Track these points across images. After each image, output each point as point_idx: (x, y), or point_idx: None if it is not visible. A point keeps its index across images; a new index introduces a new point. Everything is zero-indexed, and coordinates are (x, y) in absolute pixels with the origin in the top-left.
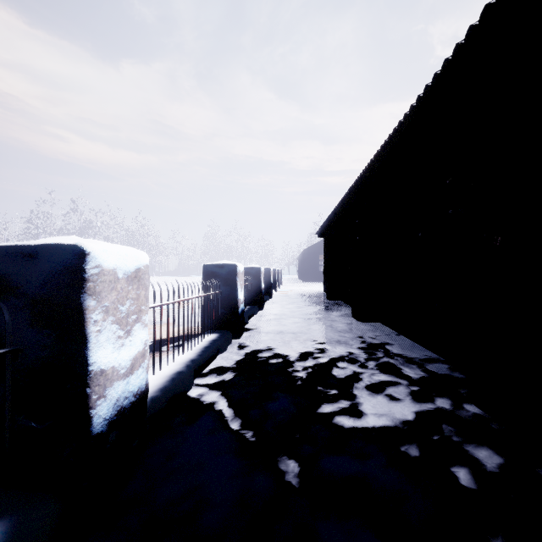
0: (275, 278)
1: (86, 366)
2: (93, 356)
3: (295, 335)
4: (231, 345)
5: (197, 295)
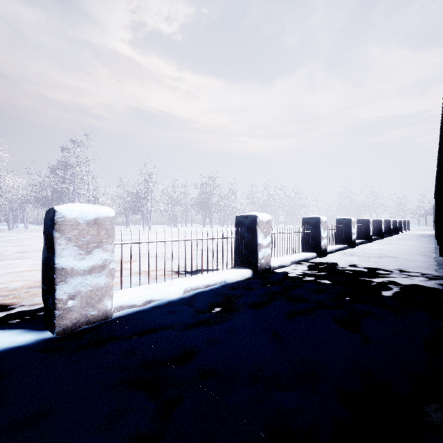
0: (401, 225)
1: (370, 229)
2: (370, 229)
3: (402, 240)
4: (380, 240)
5: (373, 226)
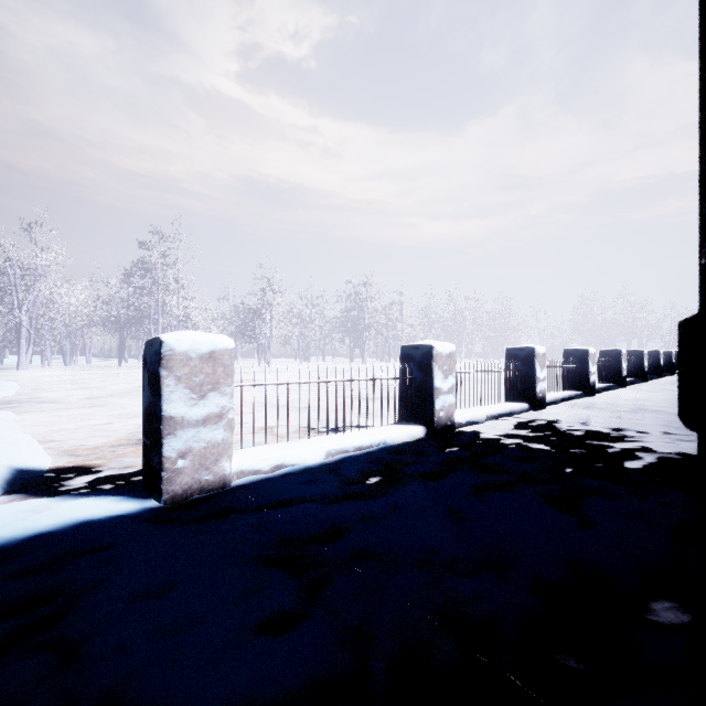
0: None
1: (621, 367)
2: (622, 365)
3: None
4: (641, 384)
5: (628, 361)
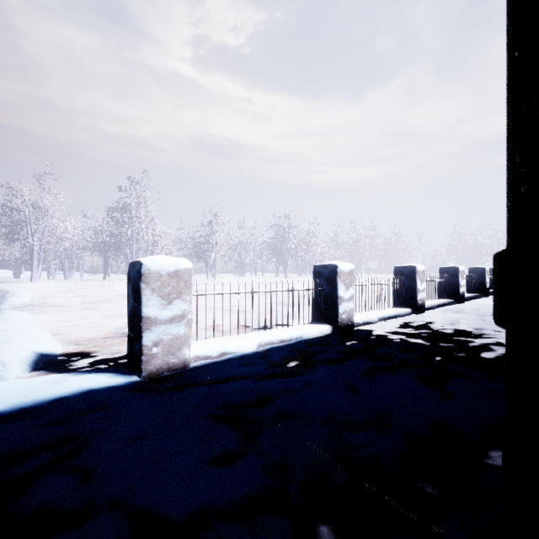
0: None
1: (485, 280)
2: (486, 280)
3: None
4: None
5: (491, 276)
